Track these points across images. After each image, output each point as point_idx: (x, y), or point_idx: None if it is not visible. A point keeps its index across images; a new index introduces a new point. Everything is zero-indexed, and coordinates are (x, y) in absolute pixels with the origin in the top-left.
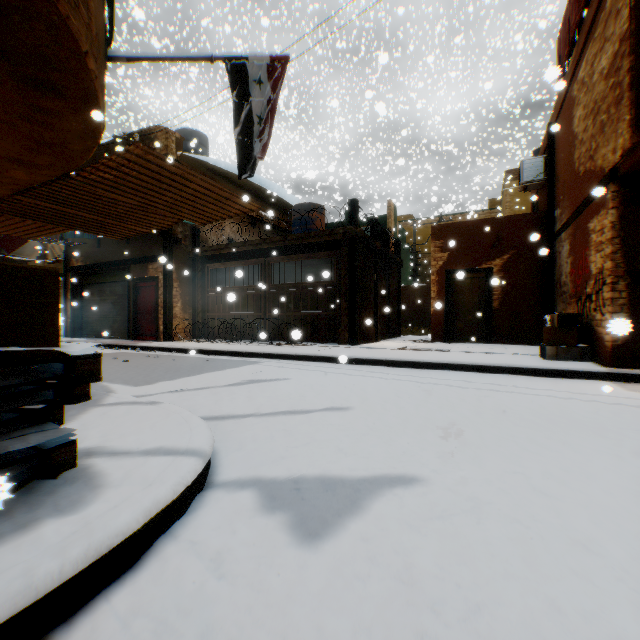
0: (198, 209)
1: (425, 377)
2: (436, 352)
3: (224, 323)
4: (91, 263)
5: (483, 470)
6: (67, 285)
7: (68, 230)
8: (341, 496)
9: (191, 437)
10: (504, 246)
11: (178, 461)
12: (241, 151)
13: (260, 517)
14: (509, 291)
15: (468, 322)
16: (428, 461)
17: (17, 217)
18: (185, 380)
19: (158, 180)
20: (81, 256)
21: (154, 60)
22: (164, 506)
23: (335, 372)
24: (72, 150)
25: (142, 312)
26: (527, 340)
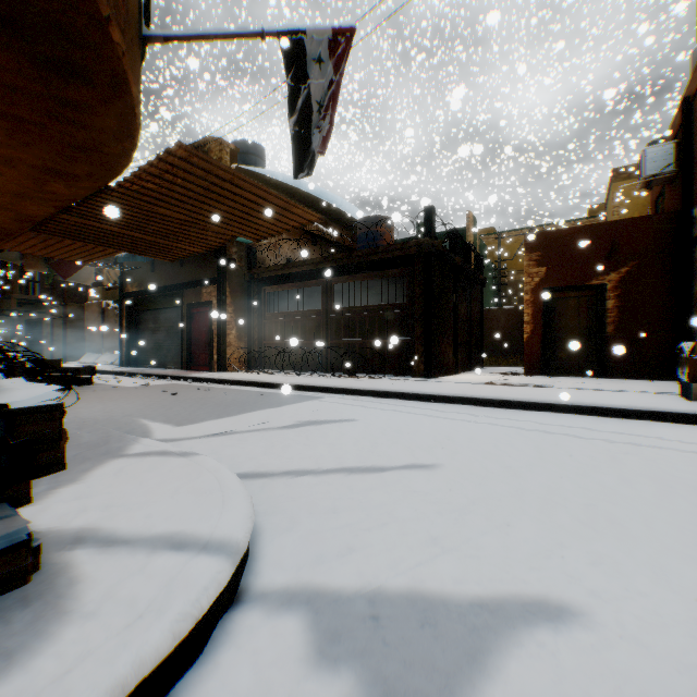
0: (251, 222)
1: (528, 422)
2: (535, 388)
3: (281, 352)
4: (145, 288)
5: (680, 597)
6: (122, 312)
7: (118, 252)
8: (448, 641)
9: (220, 516)
10: (621, 257)
11: (192, 566)
12: (298, 145)
13: (315, 681)
14: (627, 312)
15: (572, 351)
16: (577, 571)
17: (65, 239)
18: (234, 419)
19: (205, 188)
20: (135, 281)
21: (195, 39)
22: (154, 665)
23: (411, 412)
24: (108, 155)
25: (195, 340)
26: (652, 374)
